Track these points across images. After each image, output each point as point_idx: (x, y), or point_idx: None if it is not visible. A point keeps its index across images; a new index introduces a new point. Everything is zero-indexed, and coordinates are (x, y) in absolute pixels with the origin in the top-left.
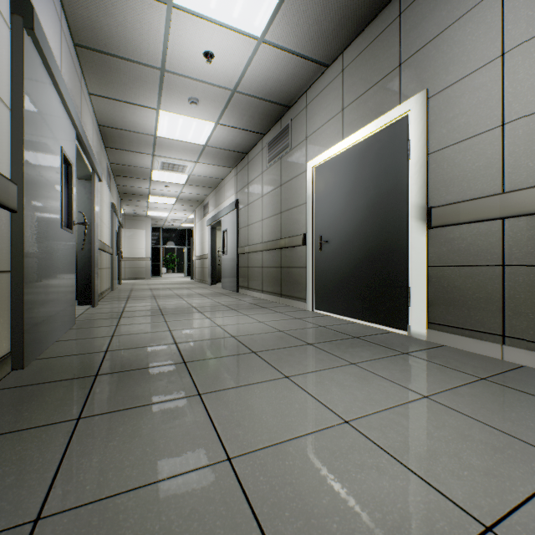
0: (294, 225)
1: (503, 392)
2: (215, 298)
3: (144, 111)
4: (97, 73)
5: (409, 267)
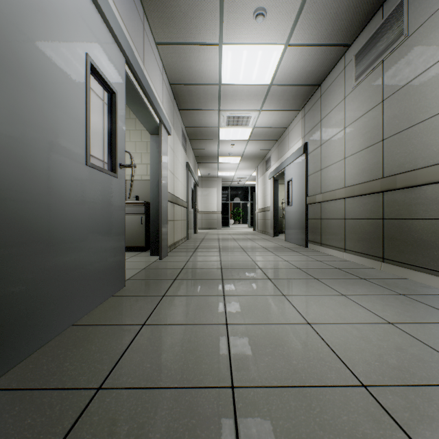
0: (416, 152)
1: None
2: (282, 254)
3: (206, 52)
4: (157, 9)
5: None
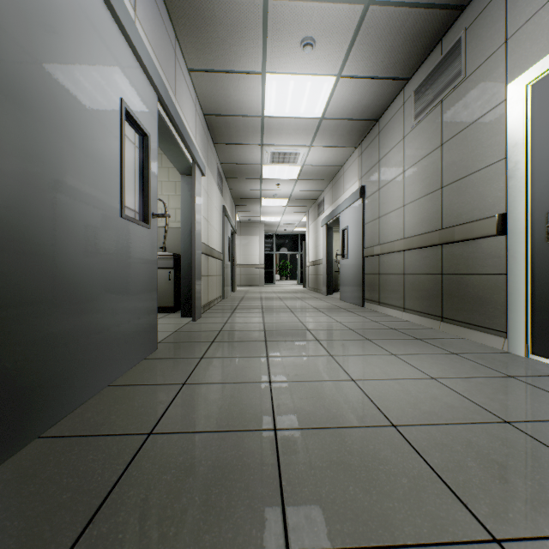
0: (473, 202)
1: None
2: (334, 314)
3: (247, 81)
4: (191, 34)
5: None
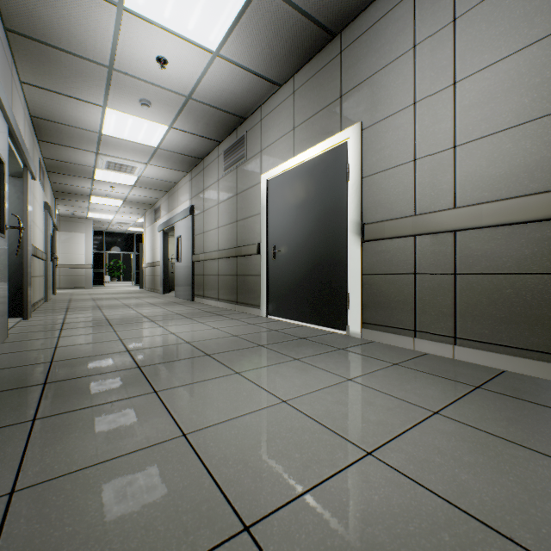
0: (250, 234)
1: (407, 372)
2: (168, 307)
3: (87, 107)
4: (32, 62)
5: (348, 275)
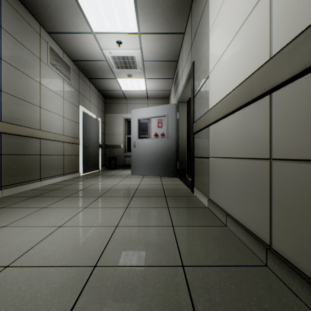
0: None
1: None
2: None
3: None
4: None
5: None
